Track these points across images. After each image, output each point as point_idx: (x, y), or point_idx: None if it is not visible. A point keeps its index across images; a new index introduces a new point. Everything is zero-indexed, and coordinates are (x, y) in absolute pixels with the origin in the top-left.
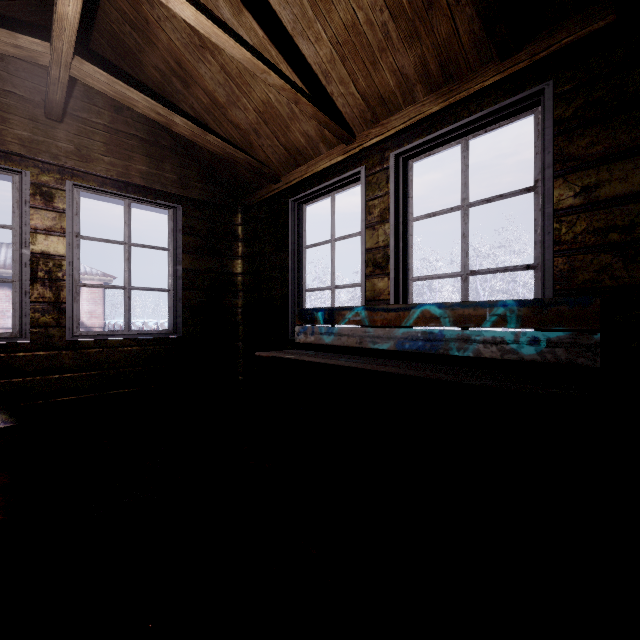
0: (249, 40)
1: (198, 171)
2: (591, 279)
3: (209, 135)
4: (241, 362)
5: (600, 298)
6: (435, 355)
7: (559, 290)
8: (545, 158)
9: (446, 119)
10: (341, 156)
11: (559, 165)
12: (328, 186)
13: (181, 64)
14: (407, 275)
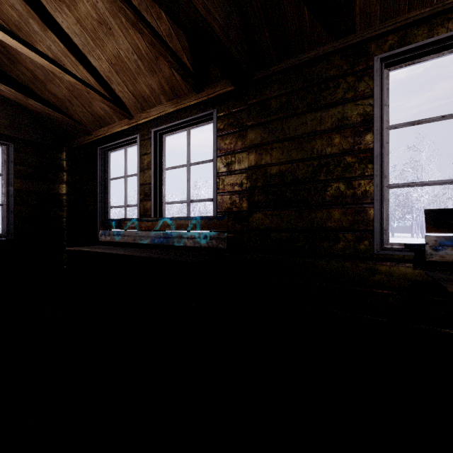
0: (55, 47)
1: (29, 119)
2: (229, 207)
3: (30, 100)
4: (66, 256)
5: (227, 216)
6: (172, 246)
7: (219, 212)
8: (214, 147)
9: (177, 117)
10: (126, 126)
11: (219, 151)
12: (121, 142)
13: (6, 48)
14: (163, 201)
